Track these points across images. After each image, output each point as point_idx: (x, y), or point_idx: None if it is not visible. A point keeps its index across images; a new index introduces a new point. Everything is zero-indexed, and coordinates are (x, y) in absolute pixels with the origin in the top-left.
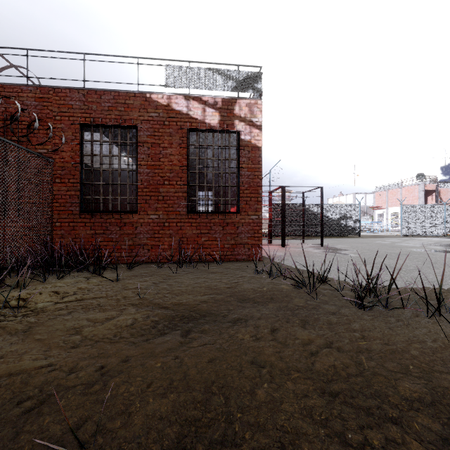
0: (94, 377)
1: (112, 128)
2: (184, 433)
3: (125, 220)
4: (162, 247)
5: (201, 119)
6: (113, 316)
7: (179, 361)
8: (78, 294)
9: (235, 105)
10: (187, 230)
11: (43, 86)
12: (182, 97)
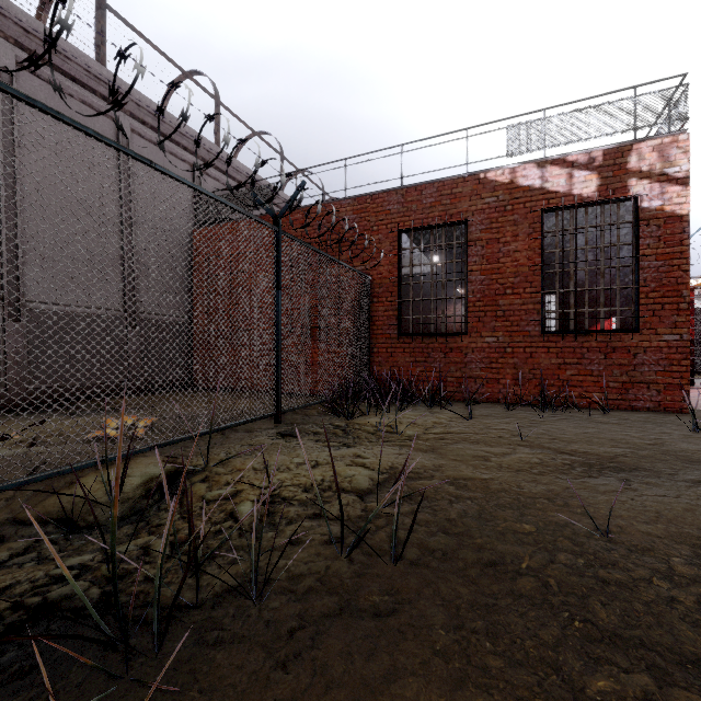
0: (549, 495)
1: (436, 229)
2: (698, 551)
3: (451, 345)
4: (502, 382)
5: (565, 191)
6: (508, 452)
7: (639, 503)
8: (439, 428)
9: (630, 155)
10: (541, 358)
11: (359, 196)
12: (533, 165)
